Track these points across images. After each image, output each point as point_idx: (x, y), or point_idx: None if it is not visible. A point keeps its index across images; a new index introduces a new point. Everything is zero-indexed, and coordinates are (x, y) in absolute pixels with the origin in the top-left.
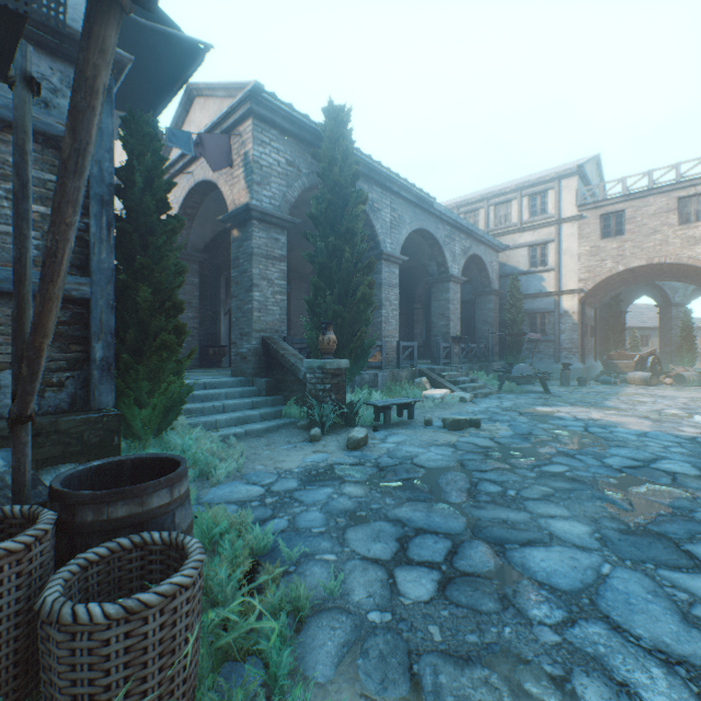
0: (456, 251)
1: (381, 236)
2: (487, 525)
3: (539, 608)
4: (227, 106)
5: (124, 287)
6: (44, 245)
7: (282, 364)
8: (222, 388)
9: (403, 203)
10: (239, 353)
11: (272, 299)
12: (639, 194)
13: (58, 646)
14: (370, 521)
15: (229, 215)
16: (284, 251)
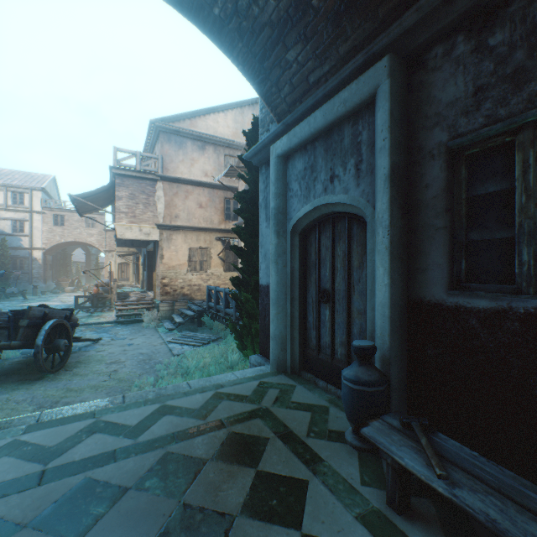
0: None
1: None
2: None
3: None
4: None
5: None
6: None
7: None
8: None
9: None
10: None
11: None
12: (72, 210)
13: None
14: None
15: None
16: None
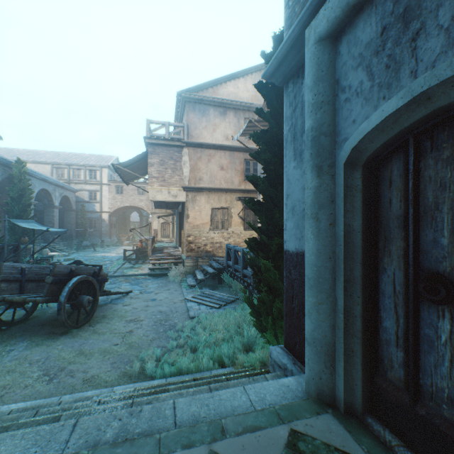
0: (57, 195)
1: None
2: None
3: None
4: None
5: None
6: None
7: None
8: None
9: (36, 179)
10: None
11: None
12: None
13: None
14: None
15: None
16: None
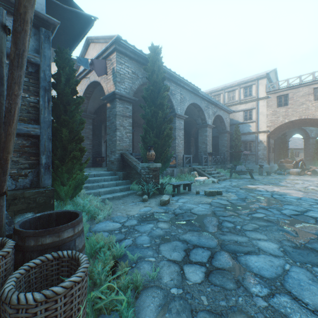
0: (210, 113)
1: (175, 106)
2: (228, 243)
3: (255, 287)
4: (104, 47)
5: (56, 129)
6: None
7: (129, 165)
8: (102, 176)
9: (185, 91)
10: (110, 160)
11: (125, 135)
12: (295, 86)
13: (10, 316)
14: (171, 241)
15: (105, 96)
16: (131, 113)
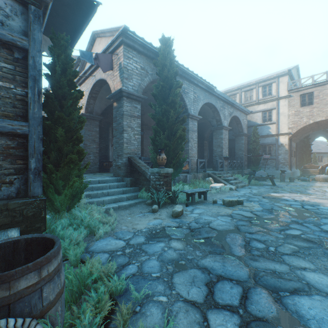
0: (225, 114)
1: (188, 106)
2: (263, 274)
3: None
4: (110, 40)
5: (49, 128)
6: (1, 104)
7: (138, 170)
8: (108, 183)
9: (199, 89)
10: (117, 165)
11: (133, 137)
12: (321, 83)
13: None
14: (188, 269)
15: (112, 95)
16: (139, 113)
